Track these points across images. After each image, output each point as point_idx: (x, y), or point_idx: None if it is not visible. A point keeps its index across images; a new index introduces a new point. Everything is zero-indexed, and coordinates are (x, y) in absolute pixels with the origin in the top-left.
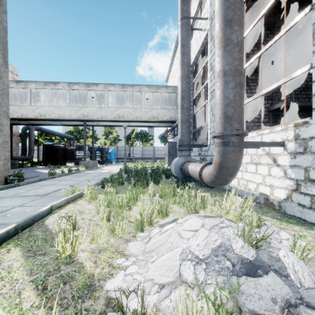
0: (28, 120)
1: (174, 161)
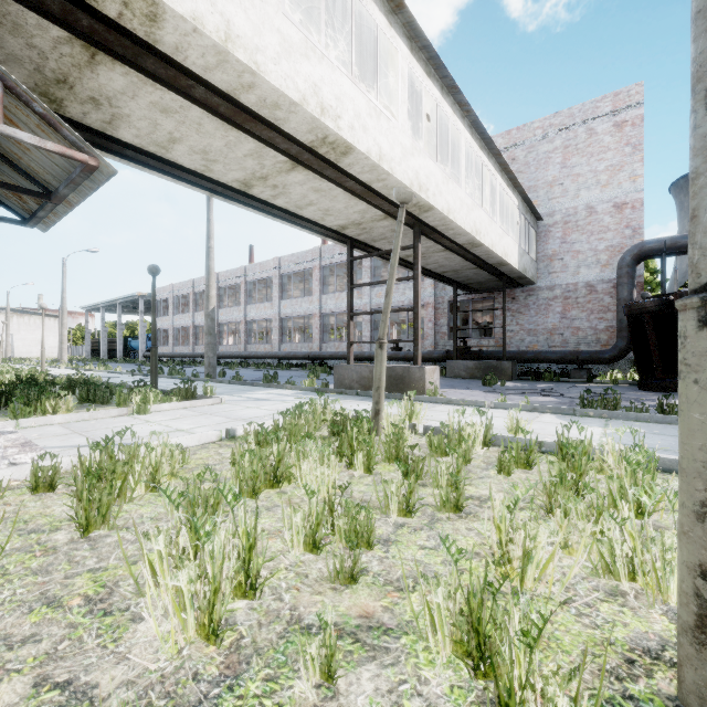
0: (430, 272)
1: None
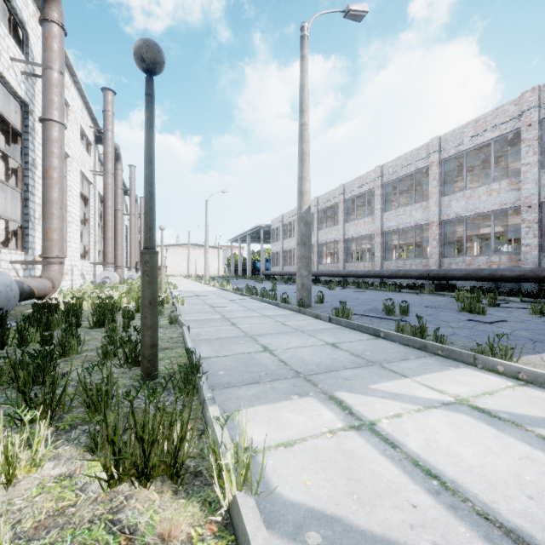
0: None
1: (6, 280)
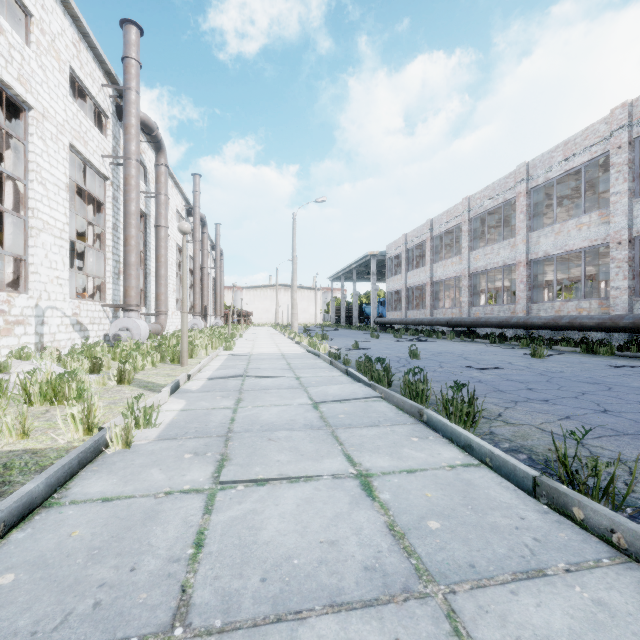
0: None
1: None
